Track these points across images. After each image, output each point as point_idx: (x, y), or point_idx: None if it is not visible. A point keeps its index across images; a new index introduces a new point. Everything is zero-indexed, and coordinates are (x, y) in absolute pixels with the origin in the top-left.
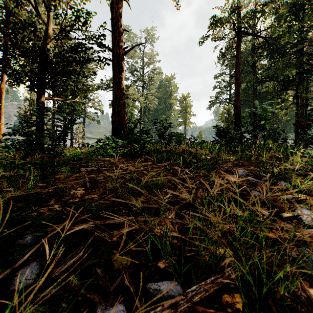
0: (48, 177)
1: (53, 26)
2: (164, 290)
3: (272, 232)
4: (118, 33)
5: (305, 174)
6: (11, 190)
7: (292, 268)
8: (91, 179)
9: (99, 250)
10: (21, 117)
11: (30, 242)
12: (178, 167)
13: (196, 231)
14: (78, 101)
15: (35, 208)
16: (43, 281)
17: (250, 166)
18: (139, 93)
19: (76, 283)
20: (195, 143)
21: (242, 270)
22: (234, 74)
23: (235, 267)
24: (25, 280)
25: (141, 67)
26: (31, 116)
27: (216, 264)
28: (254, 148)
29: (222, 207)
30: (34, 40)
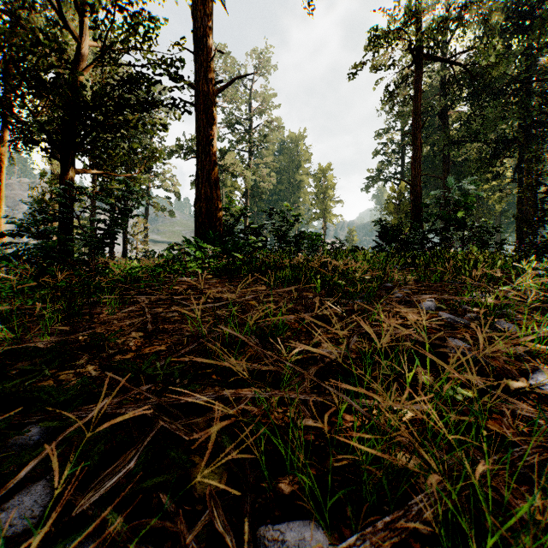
0: (78, 313)
1: (89, 43)
2: (291, 542)
3: (493, 419)
4: (205, 55)
5: (542, 307)
6: (9, 338)
7: (546, 501)
8: (157, 317)
9: (167, 456)
10: (32, 205)
11: (36, 440)
12: (314, 294)
13: (350, 417)
14: (136, 177)
15: (51, 372)
16: (57, 522)
17: (441, 292)
18: (243, 162)
19: (118, 529)
20: (343, 251)
21: (445, 501)
22: (410, 129)
23: (431, 494)
24: (20, 520)
25: (247, 118)
26: (52, 203)
27: (391, 484)
28: (447, 260)
29: (396, 370)
30: (56, 67)
